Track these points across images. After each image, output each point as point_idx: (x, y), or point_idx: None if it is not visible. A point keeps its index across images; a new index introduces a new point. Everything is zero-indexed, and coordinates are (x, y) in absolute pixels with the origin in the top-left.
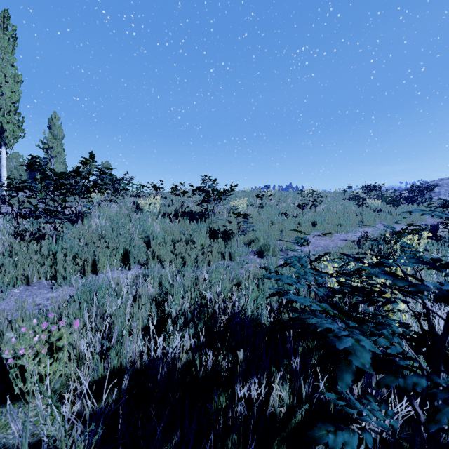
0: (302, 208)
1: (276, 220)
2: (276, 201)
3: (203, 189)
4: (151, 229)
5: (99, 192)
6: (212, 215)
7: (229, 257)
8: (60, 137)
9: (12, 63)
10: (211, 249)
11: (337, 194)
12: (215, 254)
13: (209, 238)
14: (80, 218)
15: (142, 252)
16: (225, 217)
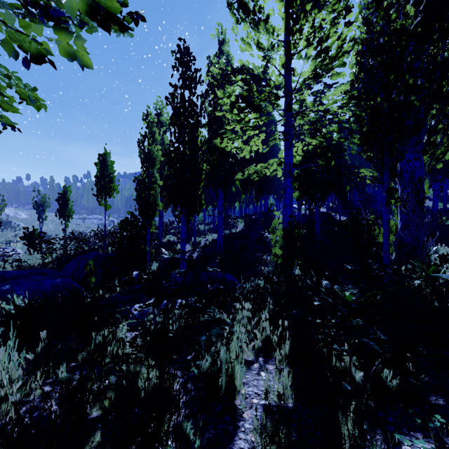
0: None
1: None
2: None
3: None
4: None
5: None
6: None
7: None
8: None
9: None
10: None
11: None
12: None
13: None
14: None
15: None
16: None
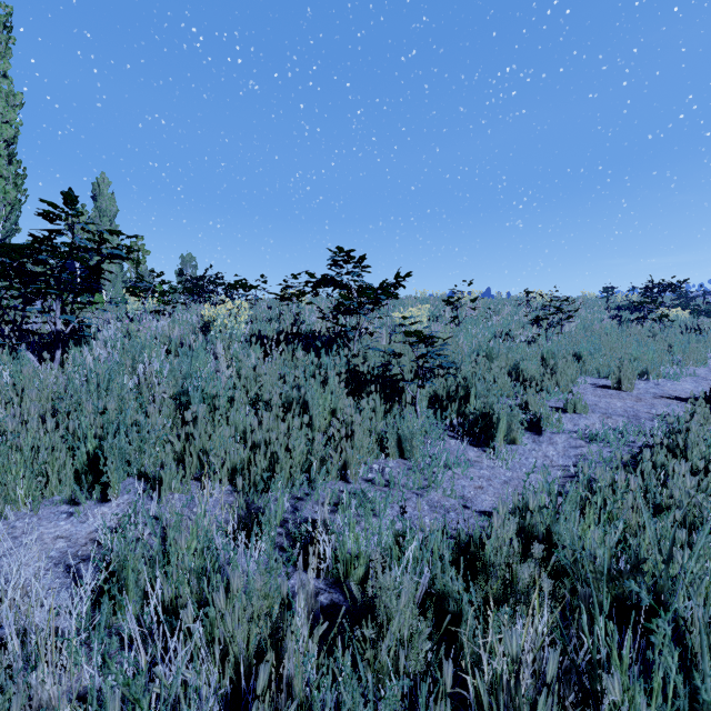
0: (535, 325)
1: (494, 350)
2: (481, 313)
3: (334, 281)
4: (206, 372)
5: (133, 295)
6: (356, 340)
7: (398, 449)
8: (111, 214)
9: (4, 71)
10: (350, 427)
11: (589, 301)
12: (361, 440)
13: (347, 395)
14: (60, 347)
15: (157, 443)
16: (383, 344)
